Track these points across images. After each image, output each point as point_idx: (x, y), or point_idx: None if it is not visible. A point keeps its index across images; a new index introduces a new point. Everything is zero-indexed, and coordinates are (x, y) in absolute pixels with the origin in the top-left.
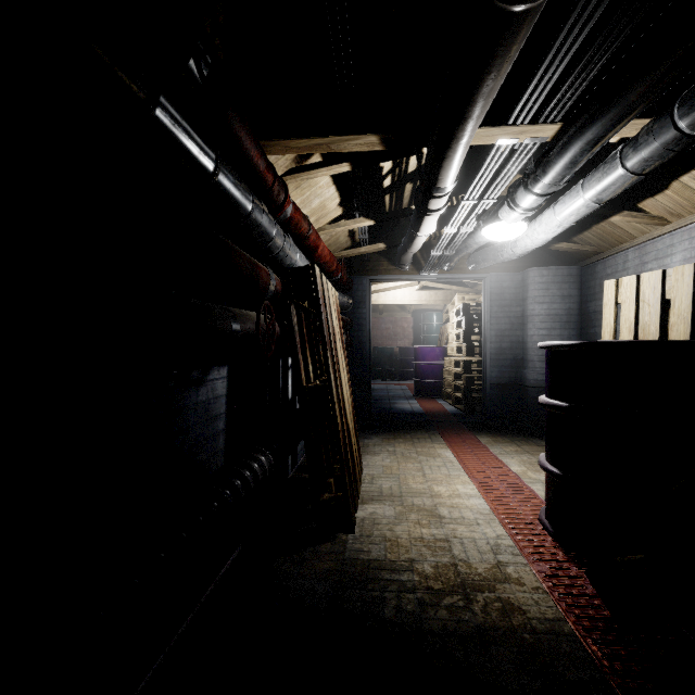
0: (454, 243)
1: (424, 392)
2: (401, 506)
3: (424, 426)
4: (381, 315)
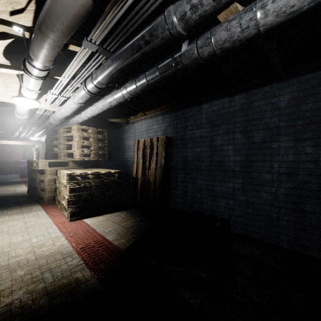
0: (26, 136)
1: (24, 176)
2: (6, 191)
3: (19, 183)
4: (4, 146)
